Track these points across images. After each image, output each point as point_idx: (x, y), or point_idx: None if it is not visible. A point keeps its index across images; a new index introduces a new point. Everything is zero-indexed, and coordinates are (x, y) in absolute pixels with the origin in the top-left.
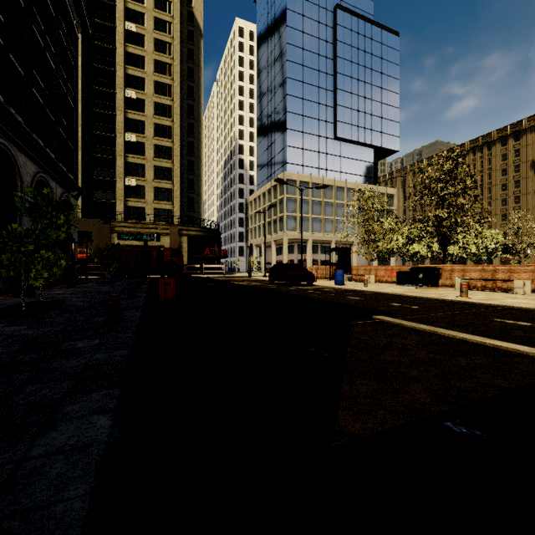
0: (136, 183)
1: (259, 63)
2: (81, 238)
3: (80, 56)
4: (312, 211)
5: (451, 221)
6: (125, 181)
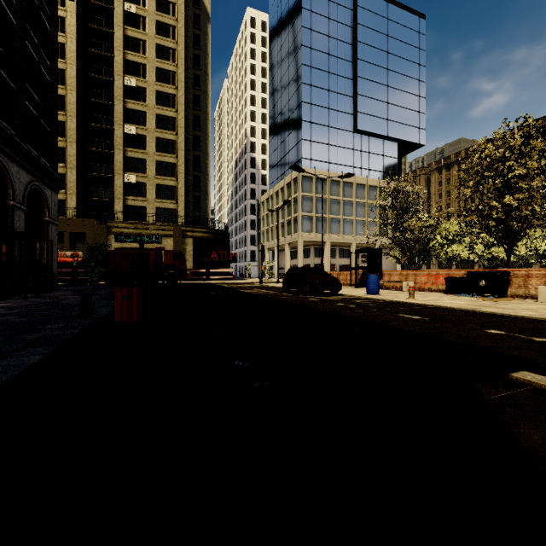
0: (136, 180)
1: (272, 52)
2: (74, 240)
3: (75, 40)
4: (330, 211)
5: (528, 210)
6: (124, 178)
